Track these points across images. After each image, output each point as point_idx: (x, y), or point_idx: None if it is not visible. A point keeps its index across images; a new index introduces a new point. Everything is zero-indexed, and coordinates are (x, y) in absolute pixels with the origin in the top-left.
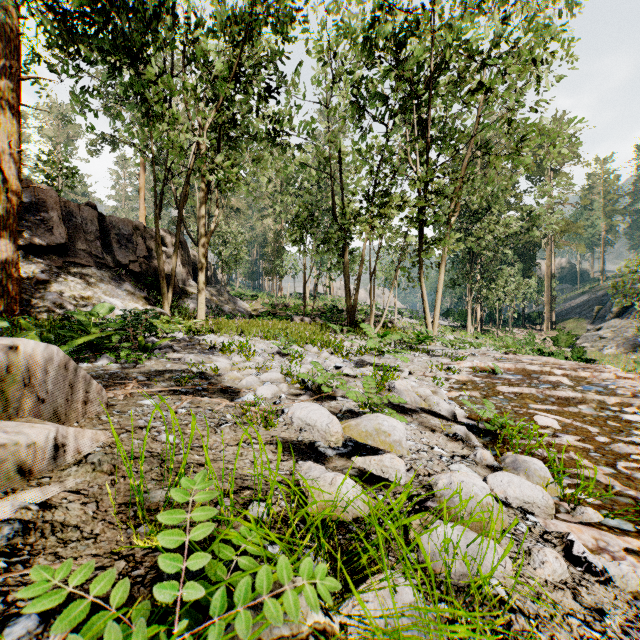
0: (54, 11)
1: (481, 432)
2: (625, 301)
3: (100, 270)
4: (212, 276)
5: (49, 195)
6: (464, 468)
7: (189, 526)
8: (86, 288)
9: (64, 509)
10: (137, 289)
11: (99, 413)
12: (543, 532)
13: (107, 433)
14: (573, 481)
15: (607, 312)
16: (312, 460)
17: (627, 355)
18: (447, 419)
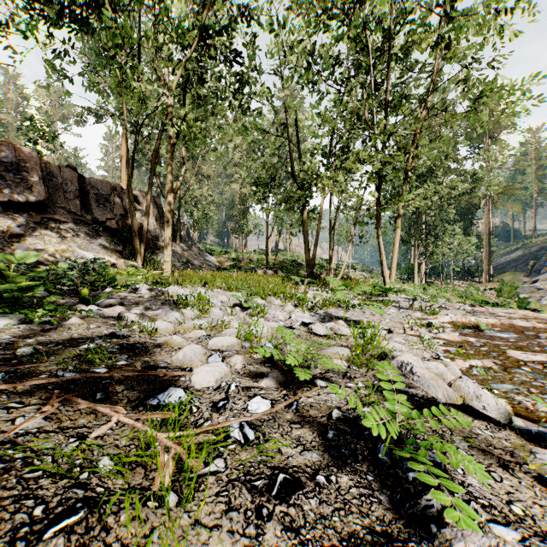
0: None
1: None
2: None
3: (77, 226)
4: (186, 234)
5: (30, 156)
6: None
7: None
8: (61, 242)
9: None
10: (112, 244)
11: None
12: None
13: None
14: None
15: (541, 266)
16: None
17: None
18: (494, 421)
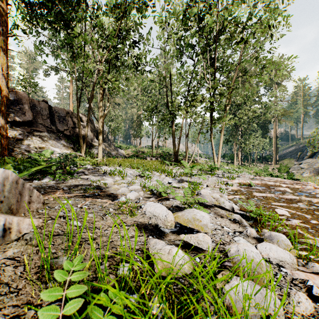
0: (25, 2)
1: (247, 218)
2: (314, 149)
3: (49, 134)
4: (106, 137)
5: (23, 96)
6: (242, 239)
7: (80, 281)
8: (42, 143)
9: (2, 271)
10: (68, 143)
11: (38, 208)
12: (292, 279)
13: (39, 220)
14: (302, 246)
15: (304, 155)
16: (157, 235)
17: (315, 177)
18: (229, 210)
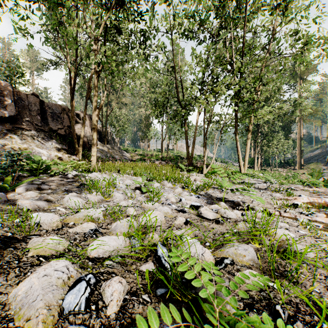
0: None
1: None
2: None
3: (37, 132)
4: (111, 139)
5: (6, 87)
6: None
7: None
8: (24, 143)
9: None
10: (60, 144)
11: None
12: None
13: None
14: None
15: None
16: None
17: None
18: None
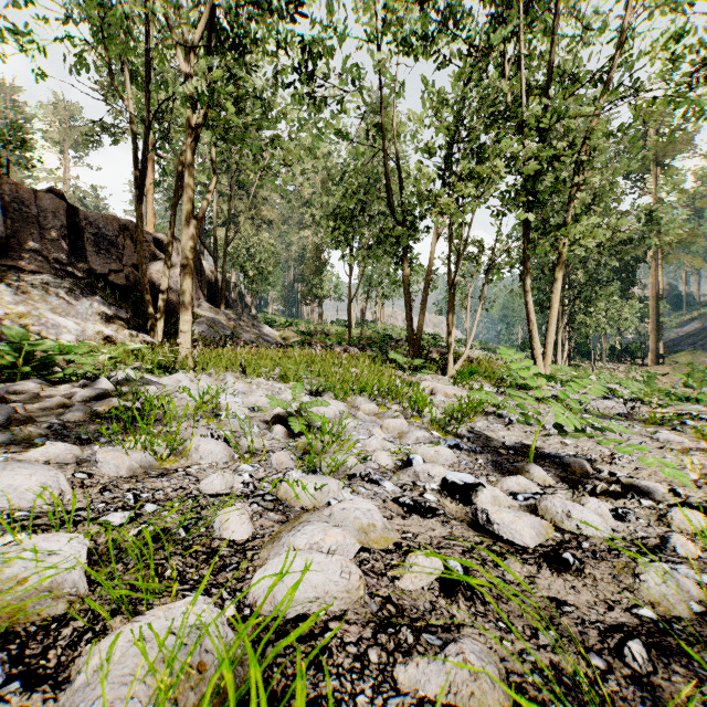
0: None
1: None
2: None
3: (56, 279)
4: (238, 299)
5: None
6: None
7: None
8: (22, 302)
9: None
10: (113, 307)
11: None
12: None
13: None
14: None
15: None
16: None
17: None
18: None
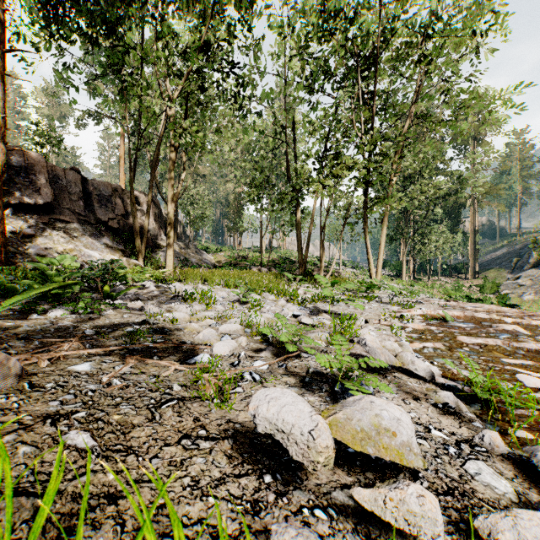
0: None
1: (466, 396)
2: None
3: (82, 226)
4: (182, 232)
5: (37, 160)
6: (485, 468)
7: None
8: (68, 242)
9: None
10: (114, 243)
11: (2, 391)
12: None
13: None
14: None
15: (524, 263)
16: (283, 471)
17: None
18: (423, 379)
